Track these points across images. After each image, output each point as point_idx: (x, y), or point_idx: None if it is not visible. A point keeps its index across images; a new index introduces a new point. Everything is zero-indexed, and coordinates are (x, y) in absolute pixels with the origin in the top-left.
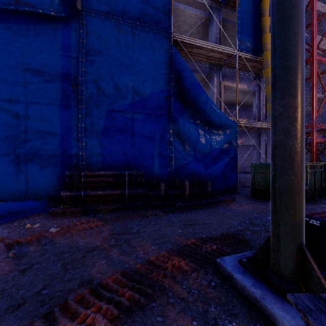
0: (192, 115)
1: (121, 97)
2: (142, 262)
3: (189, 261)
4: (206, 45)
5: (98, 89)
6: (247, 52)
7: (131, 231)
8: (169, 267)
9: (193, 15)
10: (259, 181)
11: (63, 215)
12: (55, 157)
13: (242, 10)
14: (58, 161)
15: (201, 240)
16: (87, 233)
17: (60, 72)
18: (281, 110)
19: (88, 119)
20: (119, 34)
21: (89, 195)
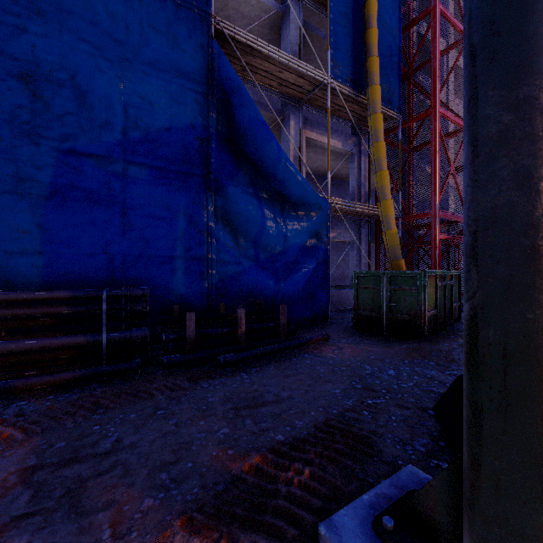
0: (252, 181)
1: (97, 124)
2: None
3: (247, 541)
4: (276, 55)
5: (35, 99)
6: (344, 82)
7: (95, 449)
8: None
9: (253, 1)
10: (365, 303)
11: None
12: None
13: (337, 10)
14: None
15: (275, 456)
16: None
17: None
18: (510, 117)
19: (5, 165)
20: None
21: None
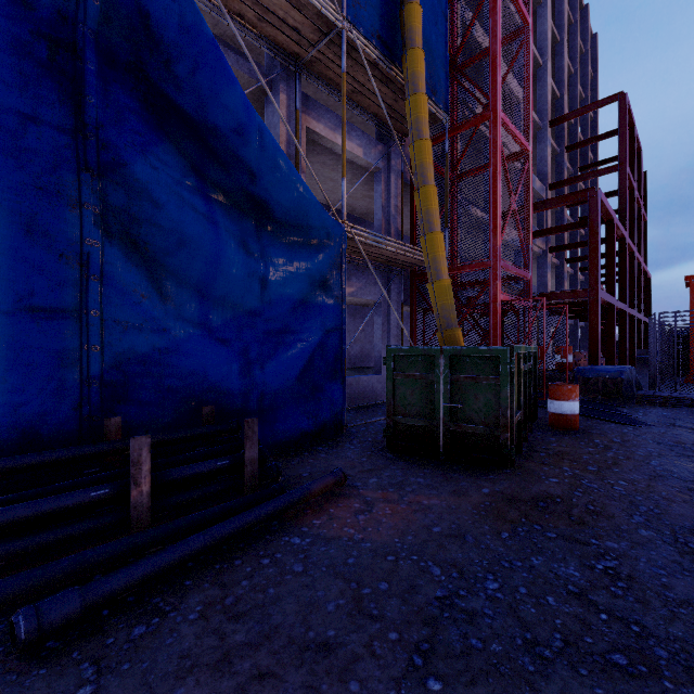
0: (193, 167)
1: None
2: None
3: None
4: None
5: None
6: (369, 36)
7: None
8: None
9: None
10: (407, 403)
11: None
12: None
13: None
14: None
15: None
16: None
17: None
18: None
19: None
20: None
21: None
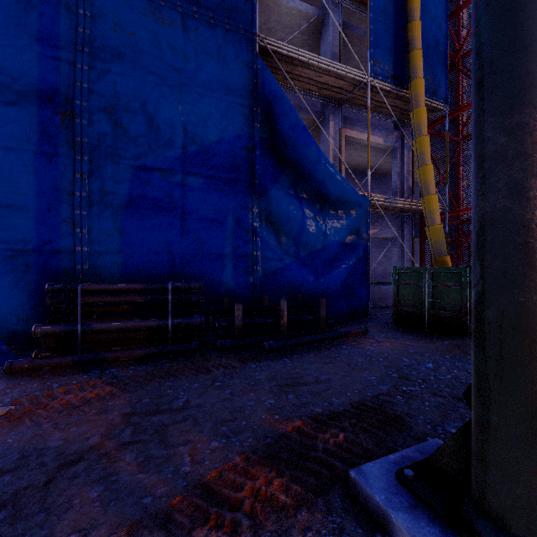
0: (293, 183)
1: (162, 143)
2: (186, 486)
3: (291, 476)
4: (316, 62)
5: (116, 127)
6: (385, 79)
7: (171, 405)
8: (246, 500)
9: (294, 11)
10: (406, 299)
11: (34, 372)
12: (25, 256)
13: (377, 8)
14: (31, 264)
15: (314, 422)
16: (74, 415)
17: (36, 86)
18: (505, 139)
19: (95, 182)
20: (159, 26)
21: (93, 331)
